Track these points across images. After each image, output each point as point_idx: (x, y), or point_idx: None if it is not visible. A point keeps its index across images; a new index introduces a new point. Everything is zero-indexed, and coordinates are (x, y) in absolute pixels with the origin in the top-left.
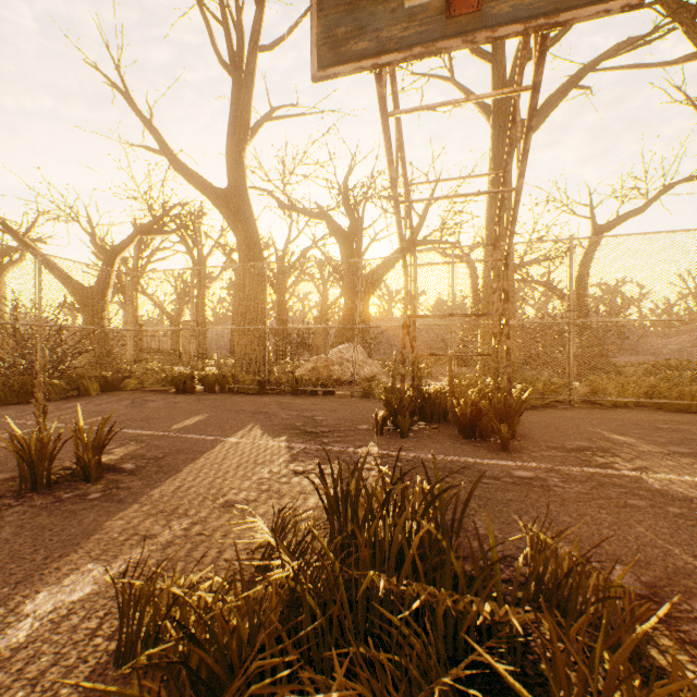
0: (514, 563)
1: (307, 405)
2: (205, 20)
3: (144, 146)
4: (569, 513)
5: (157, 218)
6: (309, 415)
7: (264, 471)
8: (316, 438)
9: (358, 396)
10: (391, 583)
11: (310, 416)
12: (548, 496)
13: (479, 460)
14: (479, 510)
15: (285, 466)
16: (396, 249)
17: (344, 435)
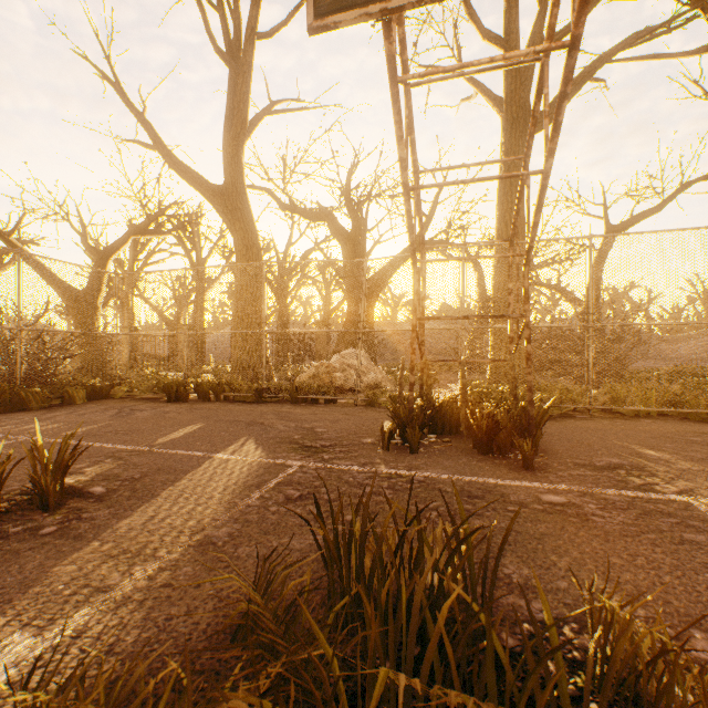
0: (564, 629)
1: (307, 415)
2: (198, 3)
3: (136, 141)
4: (617, 552)
5: (151, 217)
6: (309, 426)
7: (254, 495)
8: (315, 454)
9: (362, 405)
10: (411, 682)
11: (310, 428)
12: (588, 528)
13: (501, 480)
14: (509, 548)
15: (279, 489)
16: (402, 251)
17: (347, 450)
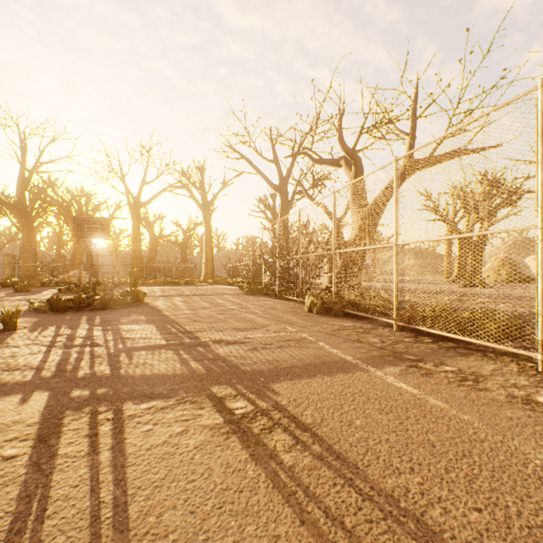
0: None
1: None
2: (18, 158)
3: None
4: None
5: None
6: None
7: None
8: None
9: None
10: None
11: None
12: None
13: None
14: None
15: None
16: None
17: None
